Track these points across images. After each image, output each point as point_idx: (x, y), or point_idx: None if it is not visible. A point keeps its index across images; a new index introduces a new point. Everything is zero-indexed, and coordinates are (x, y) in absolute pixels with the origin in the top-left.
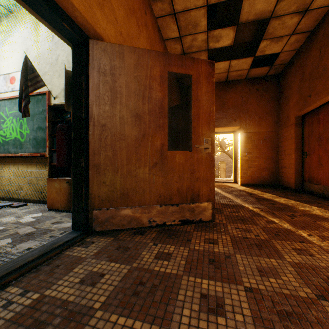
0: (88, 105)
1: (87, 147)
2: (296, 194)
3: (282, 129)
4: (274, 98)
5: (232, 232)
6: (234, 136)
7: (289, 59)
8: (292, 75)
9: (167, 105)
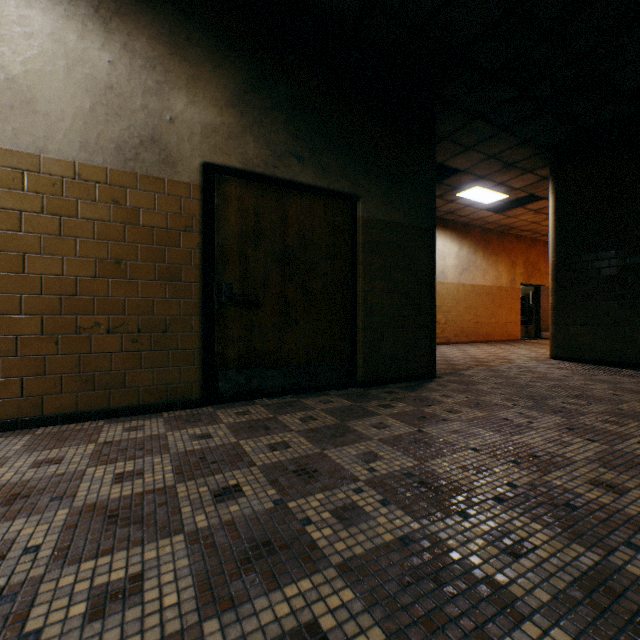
0: (539, 304)
1: (539, 315)
2: None
3: None
4: None
5: None
6: None
7: None
8: None
9: None
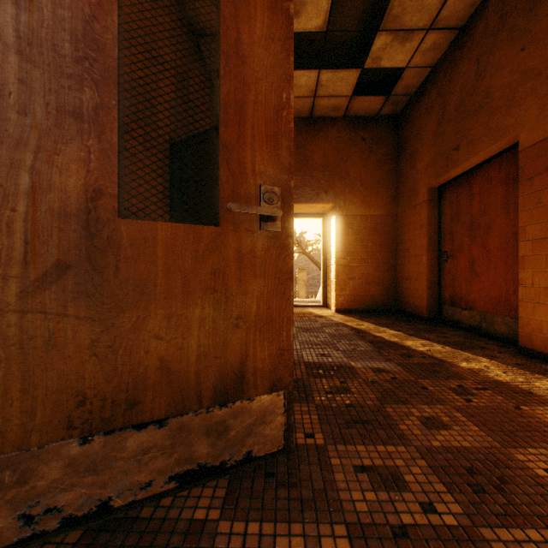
0: None
1: None
2: (433, 327)
3: (404, 211)
4: (390, 158)
5: (350, 495)
6: (323, 223)
7: (417, 85)
8: (423, 114)
9: (116, 38)
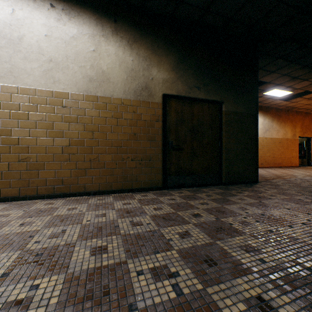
0: (309, 147)
1: (309, 153)
2: None
3: None
4: None
5: None
6: None
7: None
8: None
9: None
